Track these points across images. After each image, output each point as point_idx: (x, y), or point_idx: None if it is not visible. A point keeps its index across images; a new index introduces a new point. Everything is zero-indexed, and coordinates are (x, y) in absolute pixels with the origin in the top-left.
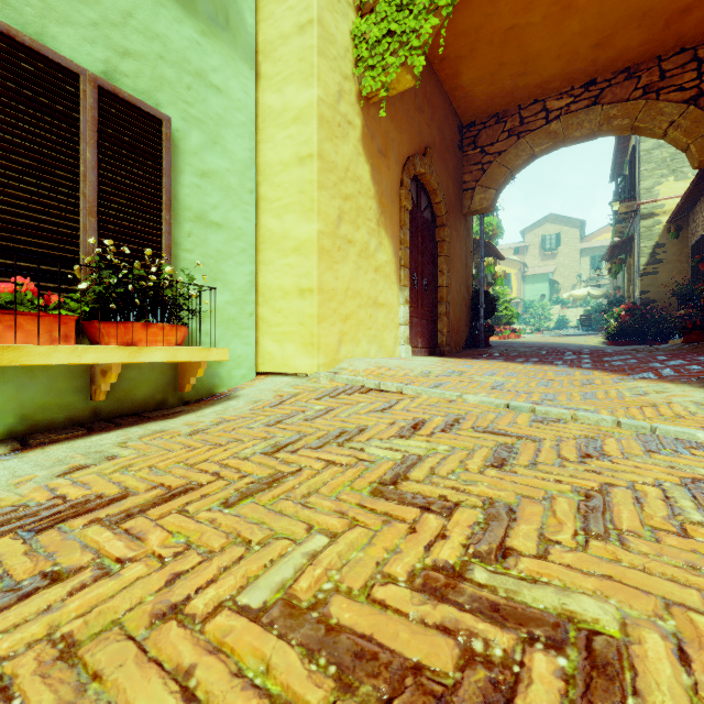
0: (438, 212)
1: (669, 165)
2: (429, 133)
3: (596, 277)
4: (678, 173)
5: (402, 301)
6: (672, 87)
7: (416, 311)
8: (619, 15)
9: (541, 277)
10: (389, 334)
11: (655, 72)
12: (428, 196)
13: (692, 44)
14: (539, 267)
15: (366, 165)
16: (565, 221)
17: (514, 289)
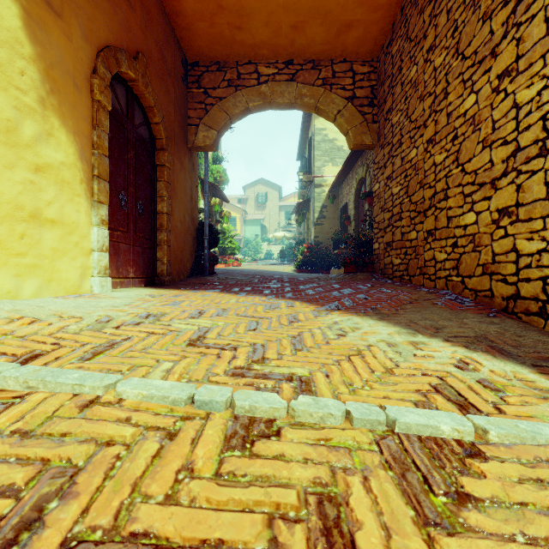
0: (157, 134)
1: (329, 155)
2: (143, 40)
3: (288, 226)
4: (333, 161)
5: (94, 221)
6: (339, 85)
7: (125, 236)
8: (310, 5)
9: (256, 222)
10: (70, 263)
11: (329, 70)
12: (144, 112)
13: (350, 59)
14: (255, 215)
15: (11, 1)
16: (271, 185)
17: (238, 229)
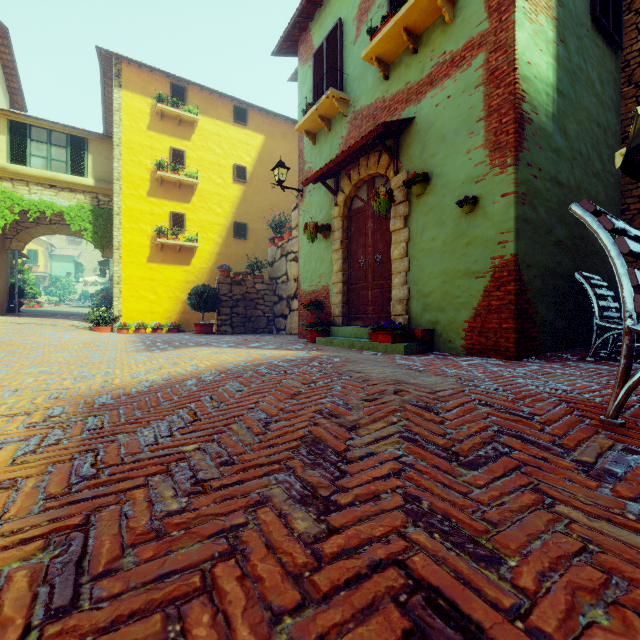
0: None
1: None
2: None
3: None
4: None
5: None
6: None
7: None
8: None
9: (68, 258)
10: None
11: None
12: None
13: None
14: (67, 249)
15: None
16: None
17: (42, 264)
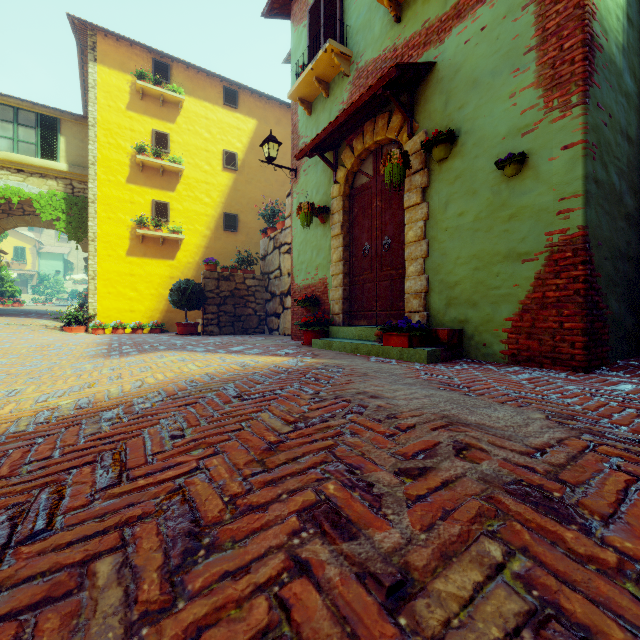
0: None
1: None
2: None
3: None
4: None
5: None
6: None
7: None
8: None
9: (57, 256)
10: None
11: None
12: None
13: None
14: (56, 247)
15: None
16: None
17: (29, 262)
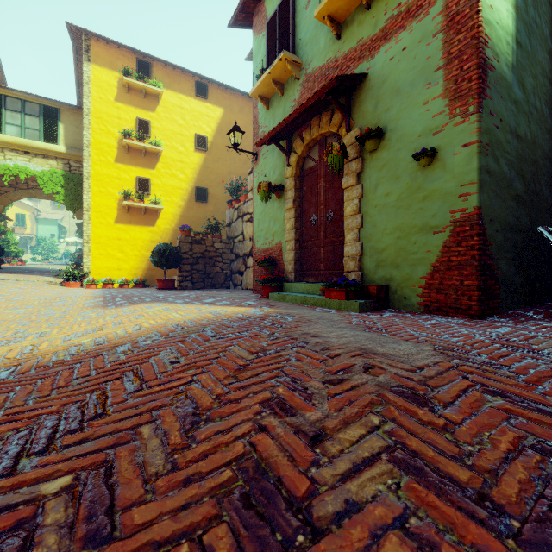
0: None
1: None
2: None
3: None
4: None
5: None
6: None
7: None
8: None
9: (52, 222)
10: None
11: None
12: None
13: None
14: (51, 214)
15: None
16: None
17: (28, 227)
